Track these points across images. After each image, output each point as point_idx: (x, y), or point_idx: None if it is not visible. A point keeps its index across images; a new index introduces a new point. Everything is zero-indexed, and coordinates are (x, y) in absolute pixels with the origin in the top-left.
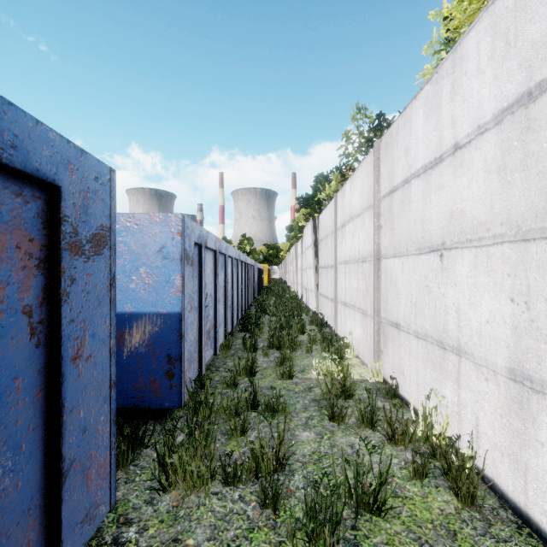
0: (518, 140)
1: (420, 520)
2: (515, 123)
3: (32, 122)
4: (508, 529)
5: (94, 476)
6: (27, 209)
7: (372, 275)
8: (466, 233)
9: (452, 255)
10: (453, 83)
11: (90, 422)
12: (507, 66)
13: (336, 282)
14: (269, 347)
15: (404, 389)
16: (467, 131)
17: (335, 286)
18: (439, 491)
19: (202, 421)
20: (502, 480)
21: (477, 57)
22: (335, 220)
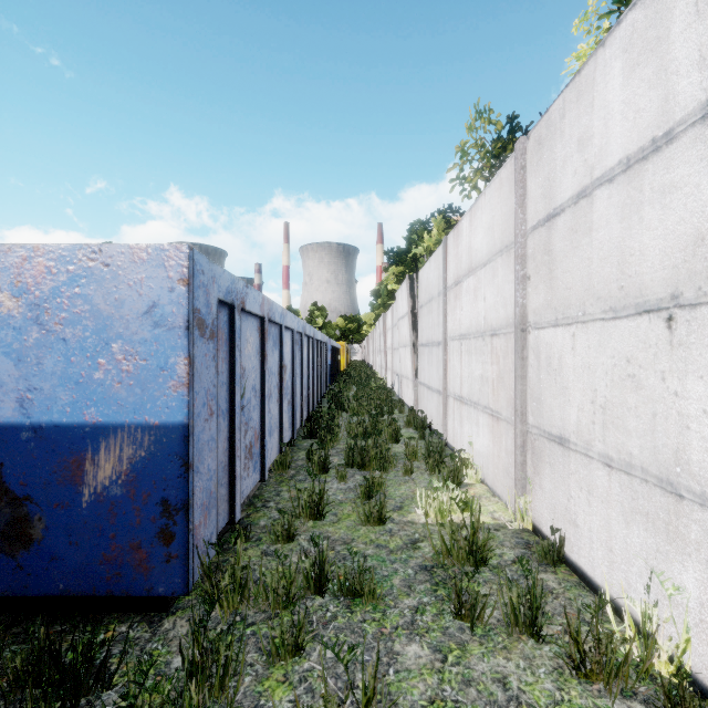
0: None
1: None
2: None
3: None
4: None
5: None
6: None
7: (510, 356)
8: None
9: (701, 316)
10: None
11: None
12: None
13: (445, 366)
14: (347, 464)
15: (578, 551)
16: None
17: (444, 373)
18: None
19: (216, 640)
20: None
21: None
22: (444, 276)
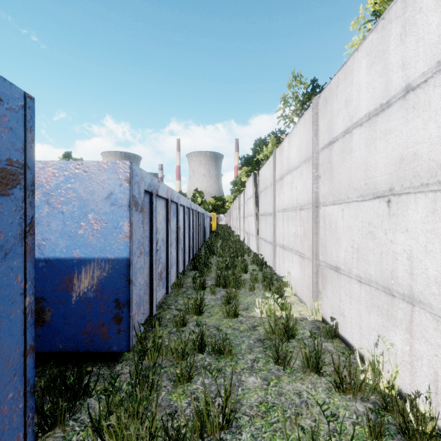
0: None
1: None
2: None
3: None
4: None
5: None
6: None
7: (310, 221)
8: (421, 177)
9: (402, 200)
10: (404, 24)
11: None
12: None
13: (274, 227)
14: (216, 285)
15: (345, 330)
16: (422, 70)
17: (274, 231)
18: None
19: (147, 371)
20: None
21: None
22: (274, 174)
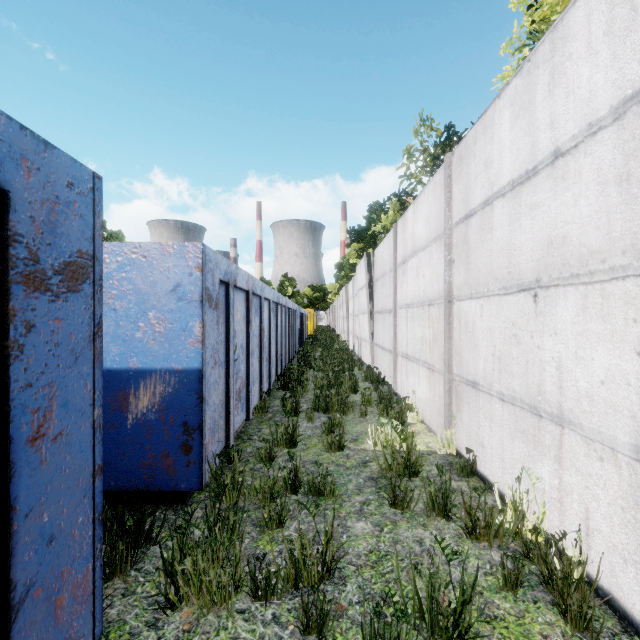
0: None
1: None
2: None
3: None
4: None
5: (67, 601)
6: None
7: (441, 321)
8: (570, 266)
9: (551, 294)
10: (552, 71)
11: (60, 527)
12: (632, 40)
13: (395, 330)
14: (314, 409)
15: (484, 465)
16: (572, 132)
17: (394, 335)
18: (539, 608)
19: (227, 511)
20: (625, 595)
21: (587, 34)
22: (394, 255)
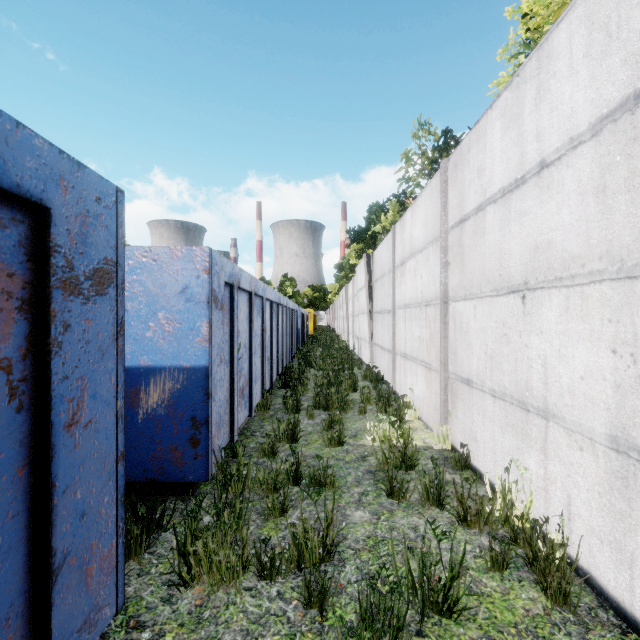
0: (622, 154)
1: (501, 624)
2: (618, 133)
3: (10, 124)
4: (611, 635)
5: (95, 572)
6: (5, 236)
7: (437, 322)
8: (554, 270)
9: (537, 296)
10: (538, 87)
11: (90, 505)
12: (607, 63)
13: (394, 330)
14: (315, 407)
15: (477, 458)
16: (556, 145)
17: (393, 335)
18: (523, 586)
19: (233, 499)
20: (602, 573)
21: (569, 54)
22: (393, 257)
